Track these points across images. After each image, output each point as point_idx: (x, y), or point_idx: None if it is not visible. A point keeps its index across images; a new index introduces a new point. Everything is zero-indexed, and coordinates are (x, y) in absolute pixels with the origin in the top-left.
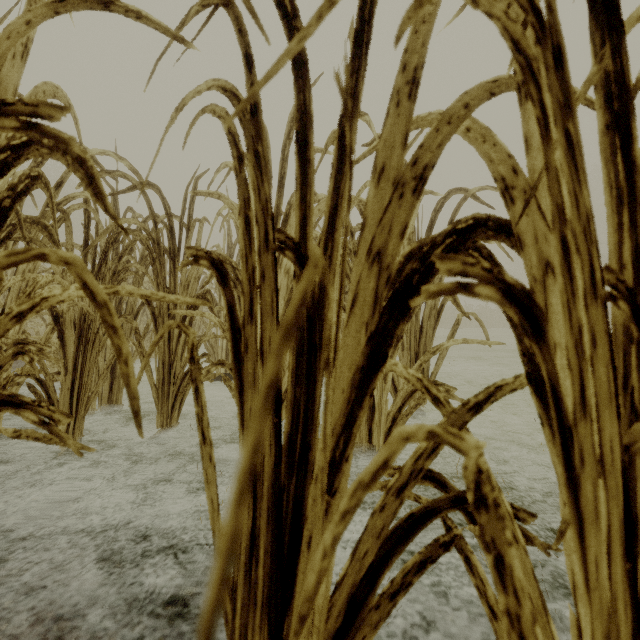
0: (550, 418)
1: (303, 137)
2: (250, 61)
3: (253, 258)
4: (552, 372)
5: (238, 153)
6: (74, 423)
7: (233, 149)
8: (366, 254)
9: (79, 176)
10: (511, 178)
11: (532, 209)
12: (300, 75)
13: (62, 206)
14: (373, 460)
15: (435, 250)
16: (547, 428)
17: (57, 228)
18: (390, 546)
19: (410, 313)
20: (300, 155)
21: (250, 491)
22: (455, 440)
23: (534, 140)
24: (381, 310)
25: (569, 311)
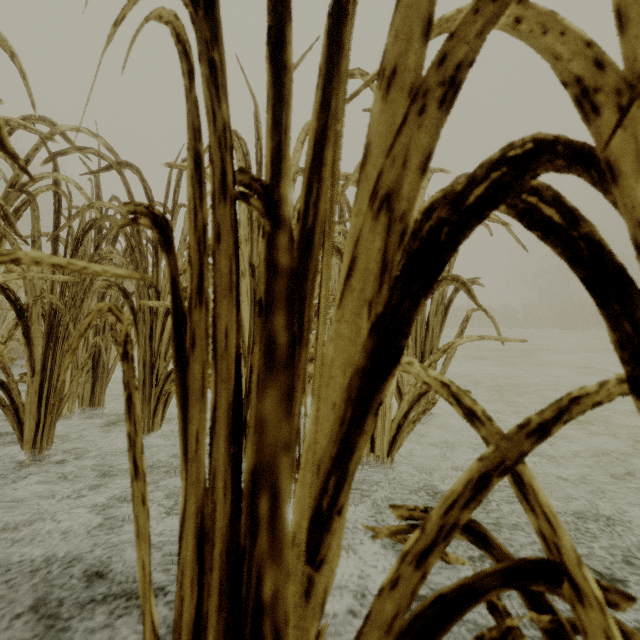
0: None
1: (277, 34)
2: None
3: (205, 209)
4: None
5: (189, 67)
6: (42, 429)
7: (183, 63)
8: (369, 198)
9: None
10: (593, 76)
11: (634, 117)
12: None
13: (28, 187)
14: None
15: (475, 188)
16: None
17: (22, 212)
18: None
19: None
20: (273, 60)
21: (195, 554)
22: None
23: (635, 9)
24: (392, 281)
25: None
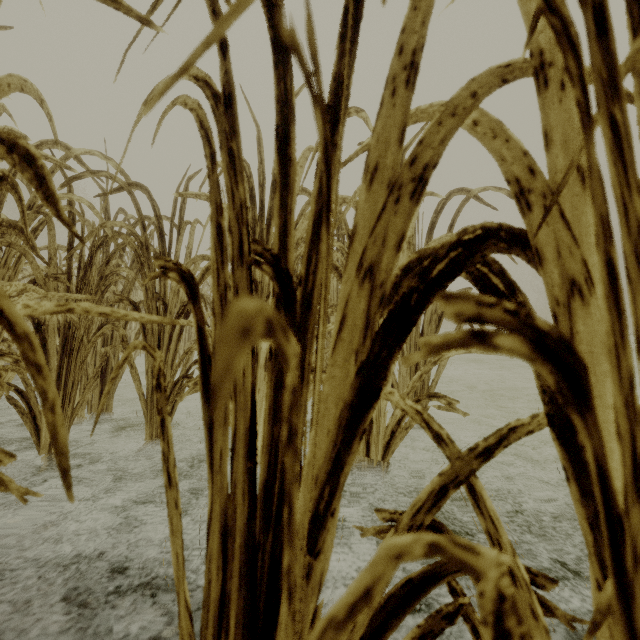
0: (578, 473)
1: (284, 132)
2: (225, 45)
3: (226, 272)
4: (599, 447)
5: (211, 151)
6: None
7: (205, 146)
8: (356, 269)
9: (27, 177)
10: (527, 179)
11: (554, 217)
12: (281, 60)
13: (45, 208)
14: (350, 588)
15: (437, 265)
16: (574, 485)
17: (39, 231)
18: (384, 618)
19: None
20: (280, 153)
21: (220, 547)
22: (467, 554)
23: (556, 134)
24: (373, 335)
25: (618, 359)
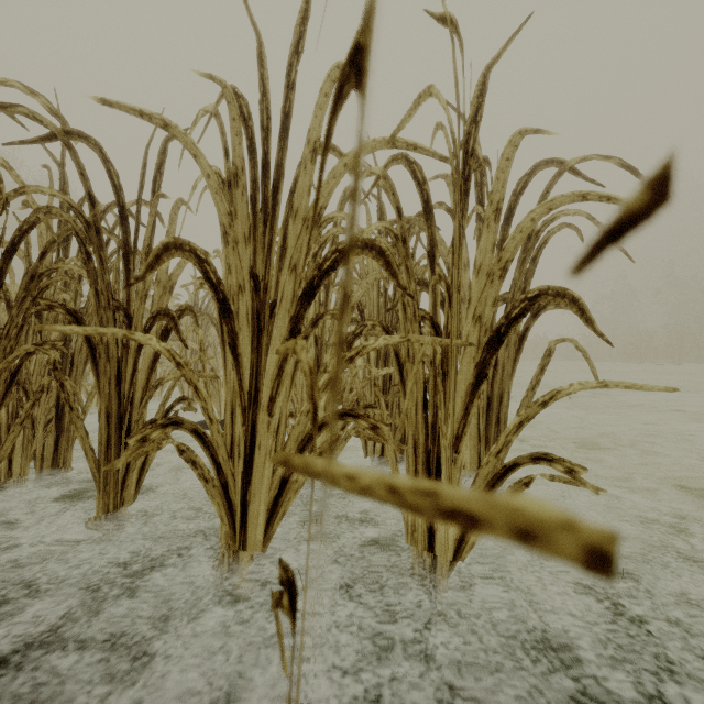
0: None
1: None
2: None
3: None
4: None
5: None
6: None
7: None
8: None
9: None
10: None
11: None
12: None
13: None
14: None
15: None
16: None
17: None
18: None
19: (500, 335)
20: None
21: None
22: None
23: None
24: None
25: None
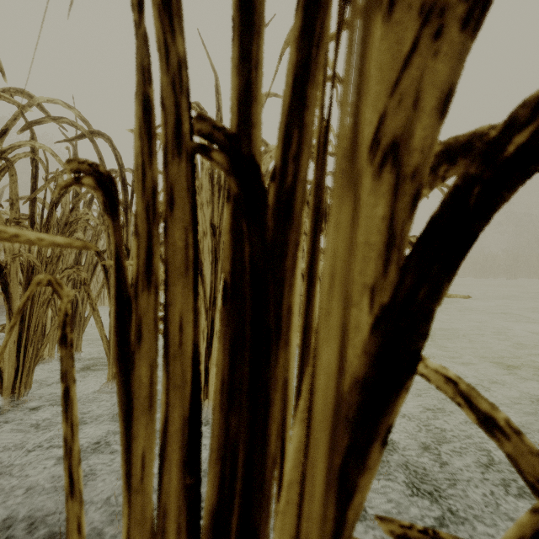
0: None
1: None
2: None
3: (155, 166)
4: None
5: None
6: (20, 376)
7: None
8: (368, 149)
9: None
10: None
11: None
12: None
13: (7, 154)
14: None
15: (518, 134)
16: None
17: (1, 176)
18: None
19: None
20: None
21: None
22: None
23: None
24: (402, 259)
25: None
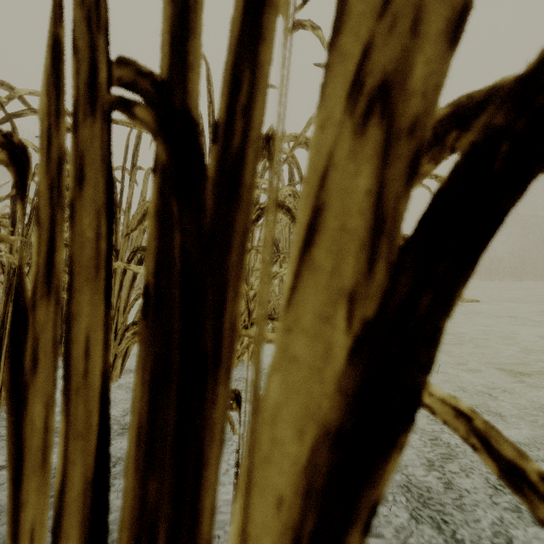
0: None
1: None
2: None
3: (62, 127)
4: None
5: None
6: (1, 385)
7: None
8: (346, 93)
9: None
10: None
11: None
12: None
13: None
14: None
15: None
16: None
17: None
18: None
19: None
20: None
21: None
22: None
23: None
24: (395, 252)
25: None
